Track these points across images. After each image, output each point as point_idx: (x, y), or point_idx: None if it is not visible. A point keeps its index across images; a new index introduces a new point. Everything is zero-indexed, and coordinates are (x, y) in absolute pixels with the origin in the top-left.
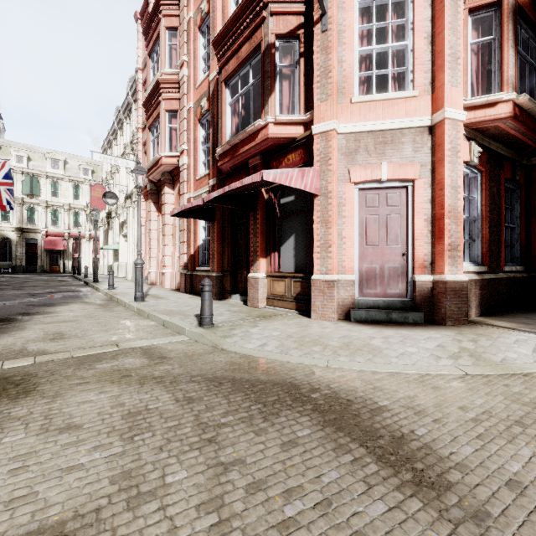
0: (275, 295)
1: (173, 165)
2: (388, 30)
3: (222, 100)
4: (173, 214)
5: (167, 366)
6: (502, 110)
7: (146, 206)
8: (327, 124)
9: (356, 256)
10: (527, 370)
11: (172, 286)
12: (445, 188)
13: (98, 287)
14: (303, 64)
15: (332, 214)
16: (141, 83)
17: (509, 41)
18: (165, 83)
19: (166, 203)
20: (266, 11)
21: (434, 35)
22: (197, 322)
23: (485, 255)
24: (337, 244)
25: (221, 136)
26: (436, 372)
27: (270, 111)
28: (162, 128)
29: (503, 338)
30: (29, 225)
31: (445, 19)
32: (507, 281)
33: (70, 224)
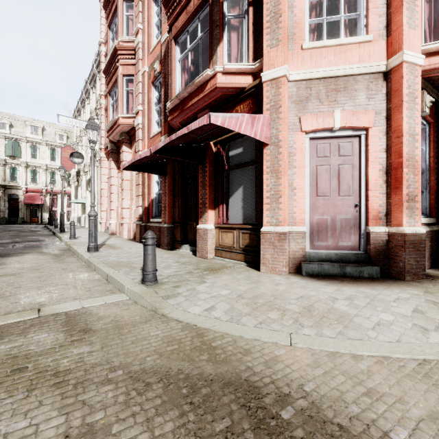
0: (224, 246)
1: (130, 125)
2: None
3: (172, 57)
4: (125, 168)
5: (85, 347)
6: None
7: (109, 164)
8: (278, 70)
9: (307, 207)
10: None
11: (130, 236)
12: (404, 135)
13: (61, 237)
14: (252, 13)
15: (283, 164)
16: (103, 55)
17: None
18: (122, 50)
19: (124, 160)
20: None
21: None
22: (141, 277)
23: (433, 206)
24: (287, 194)
25: (171, 91)
26: (437, 356)
27: (218, 61)
28: (120, 91)
29: None
30: (11, 183)
31: None
32: None
33: (47, 181)
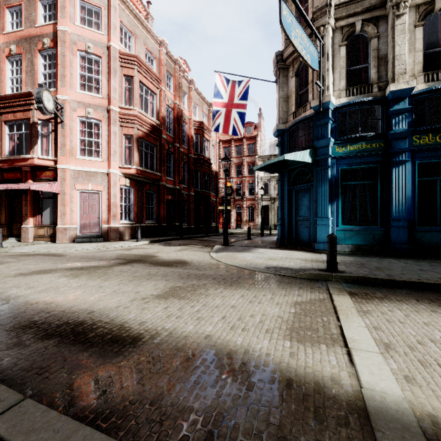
0: (39, 235)
1: None
2: (93, 132)
3: (2, 131)
4: None
5: None
6: (133, 171)
7: None
8: (64, 166)
9: (78, 218)
10: (113, 247)
11: None
12: (111, 195)
13: None
14: (54, 135)
15: (67, 202)
16: None
17: (135, 149)
18: None
19: None
20: (33, 106)
21: (109, 142)
22: None
23: (135, 217)
24: (69, 213)
25: (2, 150)
26: (87, 249)
27: (35, 152)
28: None
29: (121, 243)
30: None
31: (111, 139)
32: (146, 227)
33: None
